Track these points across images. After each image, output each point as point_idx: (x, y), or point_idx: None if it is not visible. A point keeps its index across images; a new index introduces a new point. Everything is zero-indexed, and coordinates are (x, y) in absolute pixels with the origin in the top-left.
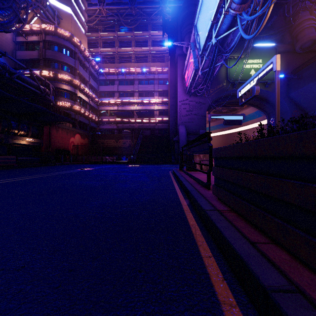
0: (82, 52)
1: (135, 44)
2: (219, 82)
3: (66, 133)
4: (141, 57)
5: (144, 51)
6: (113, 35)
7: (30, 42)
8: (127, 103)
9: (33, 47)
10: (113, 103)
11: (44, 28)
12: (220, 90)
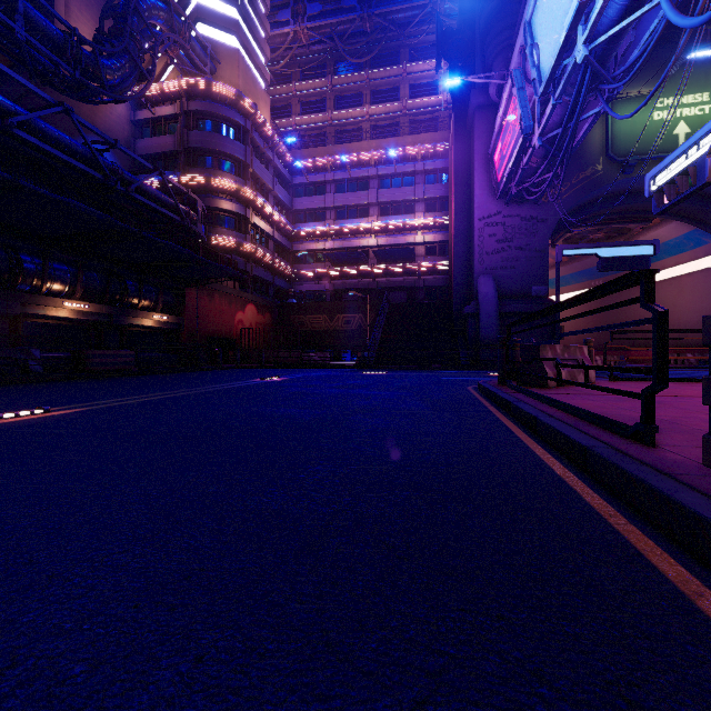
0: (260, 128)
1: (371, 98)
2: (584, 163)
3: (228, 302)
4: (384, 125)
5: (392, 111)
6: (323, 84)
7: (161, 119)
8: (353, 232)
9: (166, 129)
10: (324, 234)
11: (186, 87)
12: (587, 183)
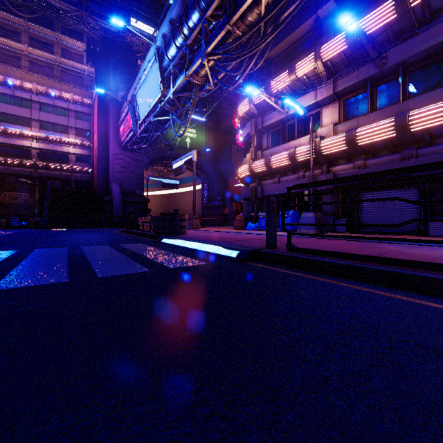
0: None
1: (29, 40)
2: (157, 142)
3: None
4: (41, 65)
5: (48, 58)
6: None
7: None
8: (16, 134)
9: None
10: None
11: None
12: (158, 150)
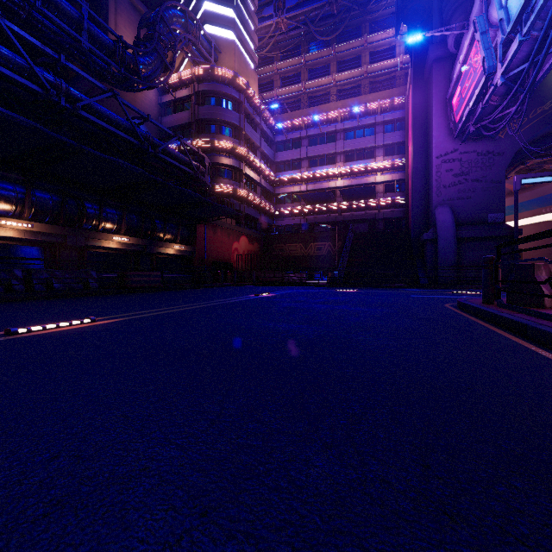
0: (250, 100)
1: (337, 67)
2: (542, 98)
3: (227, 234)
4: (348, 88)
5: (355, 76)
6: (298, 61)
7: (179, 100)
8: (323, 176)
9: (183, 107)
10: (299, 179)
11: (196, 74)
12: (545, 116)
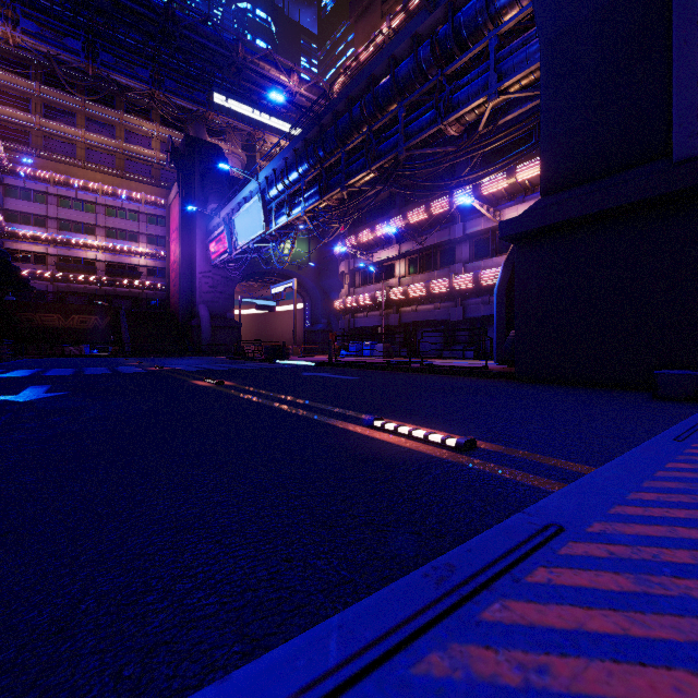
0: None
1: (86, 122)
2: None
3: None
4: (100, 152)
5: (110, 145)
6: (29, 86)
7: None
8: (80, 245)
9: None
10: (46, 240)
11: None
12: (252, 266)
